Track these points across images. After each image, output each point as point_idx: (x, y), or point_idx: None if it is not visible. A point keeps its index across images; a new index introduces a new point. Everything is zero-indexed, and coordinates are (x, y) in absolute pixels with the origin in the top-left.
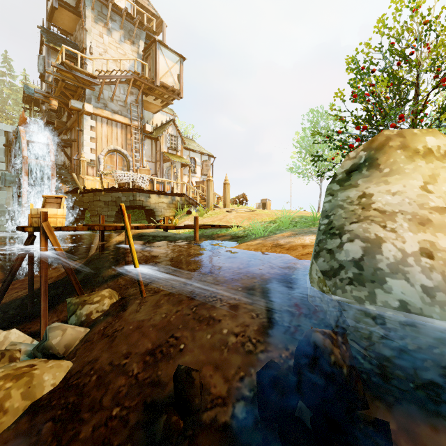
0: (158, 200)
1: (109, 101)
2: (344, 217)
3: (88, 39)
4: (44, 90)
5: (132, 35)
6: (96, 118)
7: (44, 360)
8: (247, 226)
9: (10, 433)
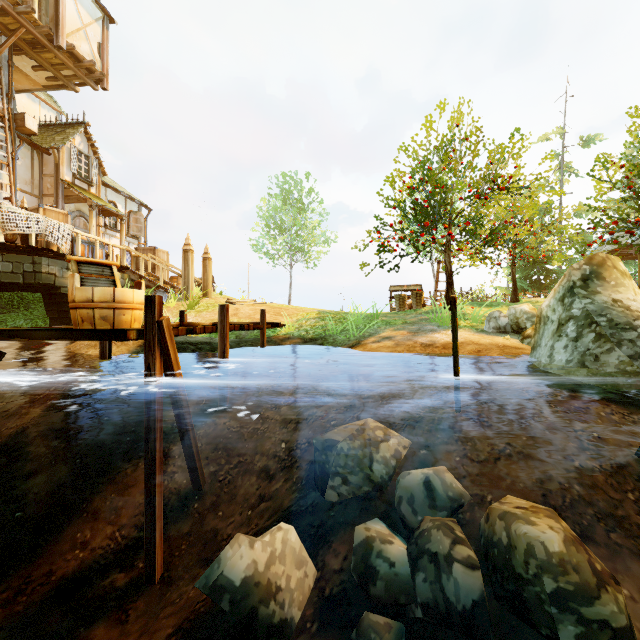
0: None
1: None
2: (622, 316)
3: None
4: None
5: None
6: None
7: (500, 503)
8: (294, 324)
9: (603, 563)
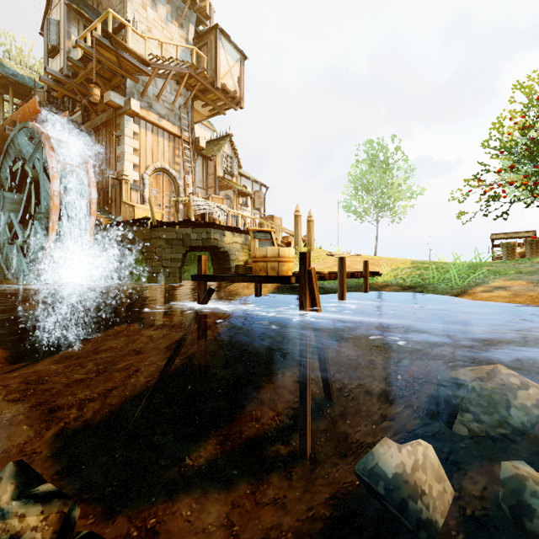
0: (232, 239)
1: (153, 100)
2: None
3: (128, 8)
4: (59, 72)
5: (180, 14)
6: (139, 122)
7: None
8: (389, 273)
9: None
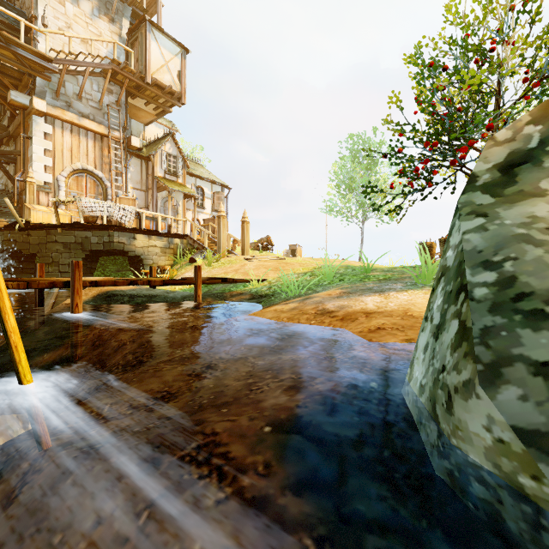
0: (148, 242)
1: (74, 99)
2: None
3: (40, 4)
4: None
5: (110, 9)
6: (53, 122)
7: None
8: (273, 279)
9: None
